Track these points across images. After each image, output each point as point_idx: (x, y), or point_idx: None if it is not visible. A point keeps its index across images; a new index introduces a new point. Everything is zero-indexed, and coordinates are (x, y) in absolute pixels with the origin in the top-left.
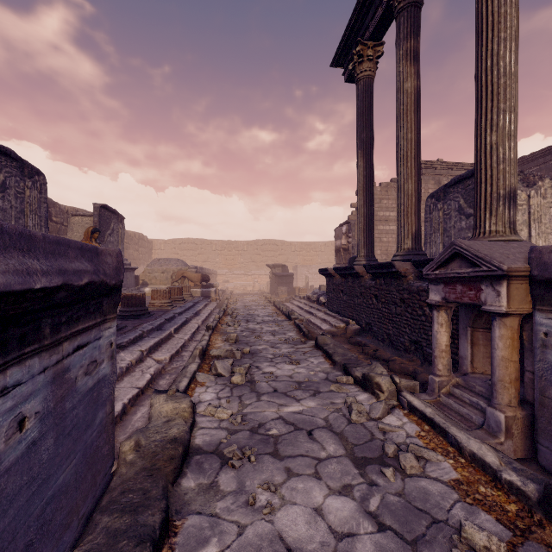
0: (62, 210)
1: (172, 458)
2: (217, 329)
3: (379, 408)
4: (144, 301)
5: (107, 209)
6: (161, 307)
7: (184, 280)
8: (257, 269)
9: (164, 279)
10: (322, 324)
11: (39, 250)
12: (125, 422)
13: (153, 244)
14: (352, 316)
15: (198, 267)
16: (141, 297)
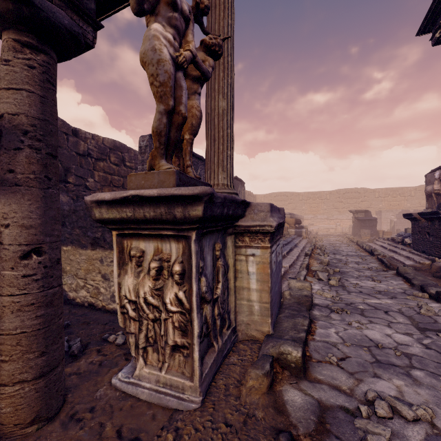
0: None
1: (307, 301)
2: (312, 257)
3: None
4: None
5: (236, 179)
6: None
7: None
8: (339, 214)
9: None
10: (405, 260)
11: (275, 211)
12: None
13: (256, 198)
14: (438, 254)
15: (291, 214)
16: None
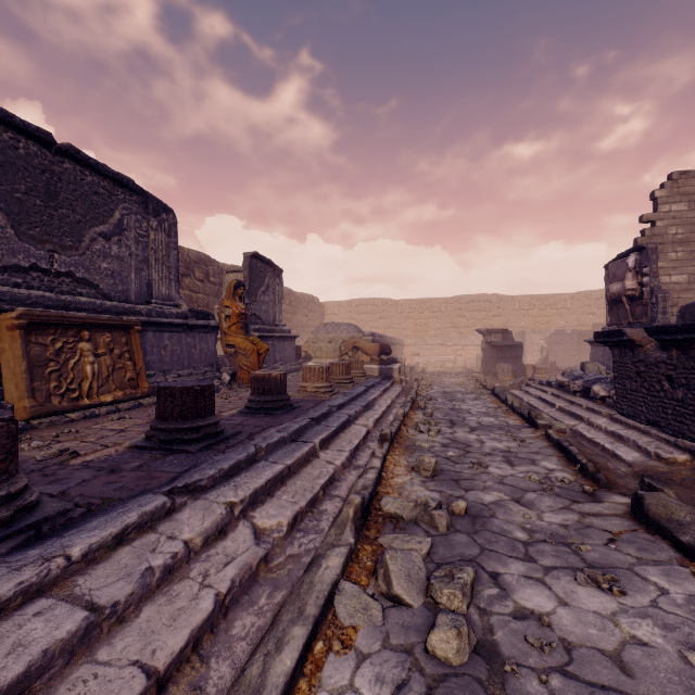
0: (221, 269)
1: None
2: (399, 439)
3: None
4: (282, 386)
5: (260, 259)
6: (315, 393)
7: (356, 353)
8: (460, 337)
9: (331, 350)
10: (615, 446)
11: None
12: None
13: (325, 308)
14: None
15: (377, 335)
16: (277, 380)
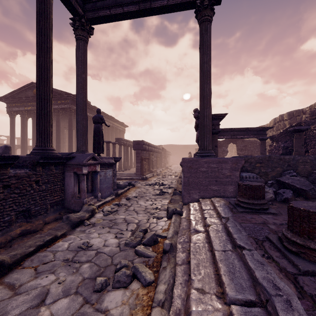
0: None
1: (171, 203)
2: None
3: (107, 207)
4: None
5: None
6: None
7: None
8: None
9: None
10: None
11: None
12: (187, 210)
13: None
14: None
15: None
16: None
